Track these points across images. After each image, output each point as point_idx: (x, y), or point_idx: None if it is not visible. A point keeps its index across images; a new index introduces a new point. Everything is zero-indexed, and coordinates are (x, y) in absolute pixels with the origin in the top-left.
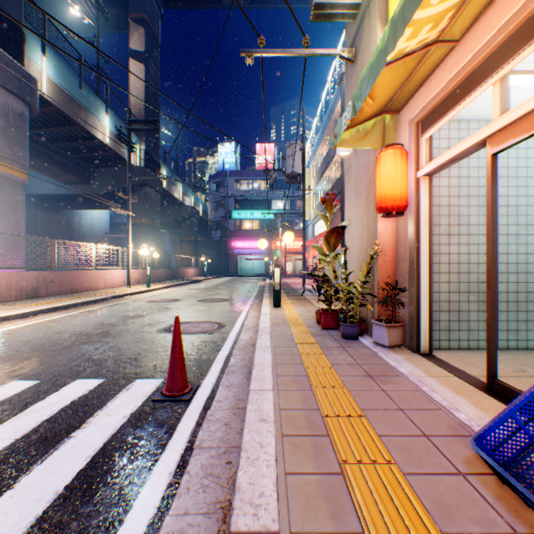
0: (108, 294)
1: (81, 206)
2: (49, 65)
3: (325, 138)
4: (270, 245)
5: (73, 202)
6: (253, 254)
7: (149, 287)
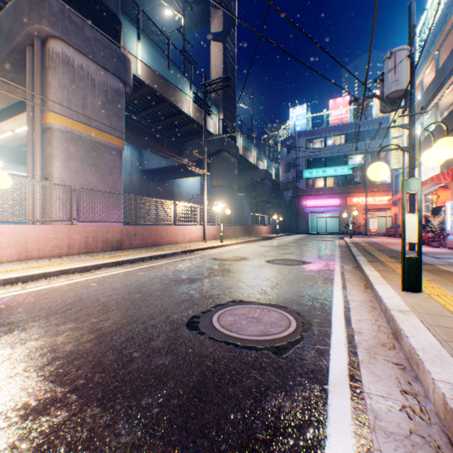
0: (179, 249)
1: (177, 175)
2: (143, 50)
3: (434, 53)
4: (344, 202)
5: (171, 173)
6: (325, 211)
7: (221, 242)
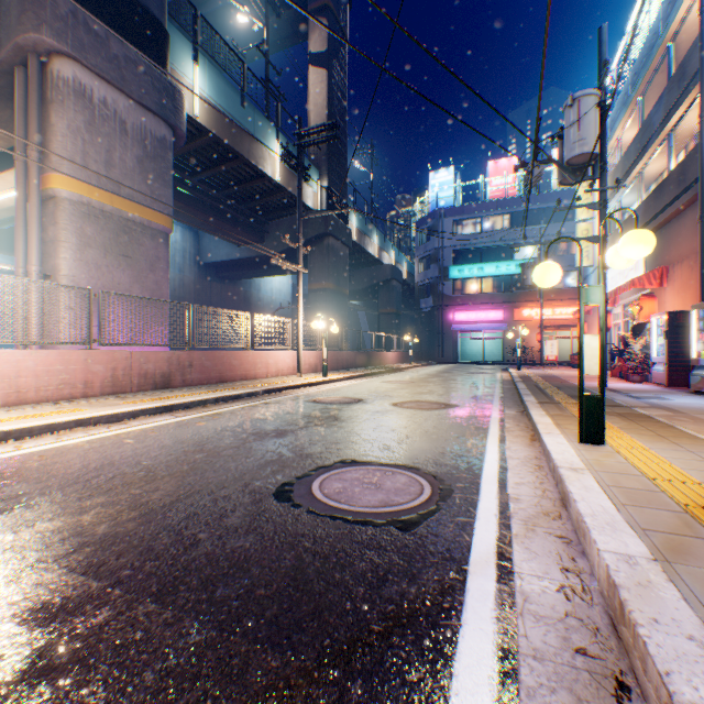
0: (261, 387)
1: (255, 273)
2: (202, 78)
3: (636, 99)
4: (511, 316)
5: (247, 268)
6: (482, 330)
7: (325, 377)
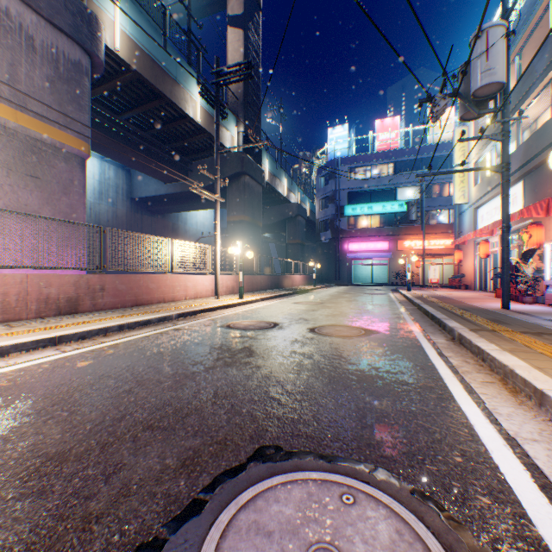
0: (175, 310)
1: (181, 207)
2: (124, 15)
3: (514, 54)
4: (394, 246)
5: (173, 203)
6: (371, 257)
7: (241, 299)
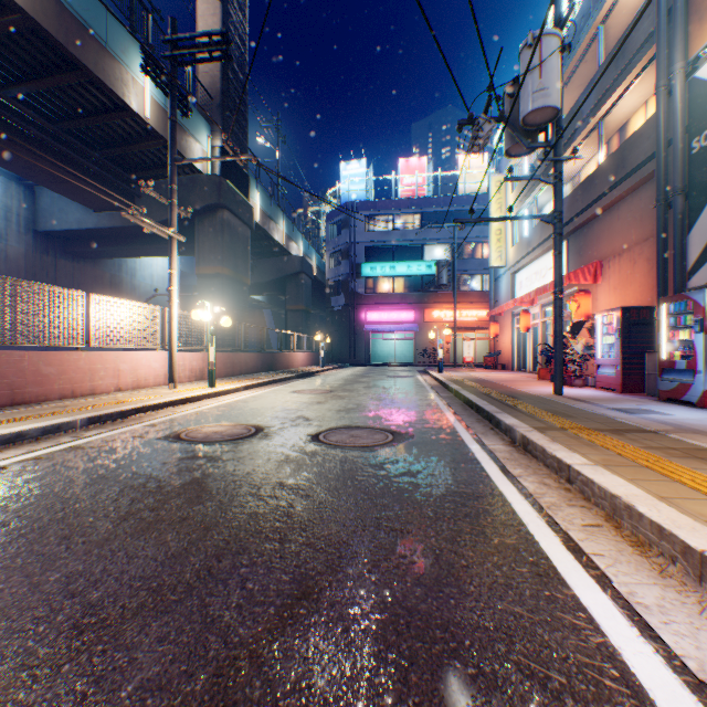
0: (85, 412)
1: (123, 250)
2: None
3: None
4: (422, 317)
5: (111, 243)
6: (394, 330)
7: (212, 387)
